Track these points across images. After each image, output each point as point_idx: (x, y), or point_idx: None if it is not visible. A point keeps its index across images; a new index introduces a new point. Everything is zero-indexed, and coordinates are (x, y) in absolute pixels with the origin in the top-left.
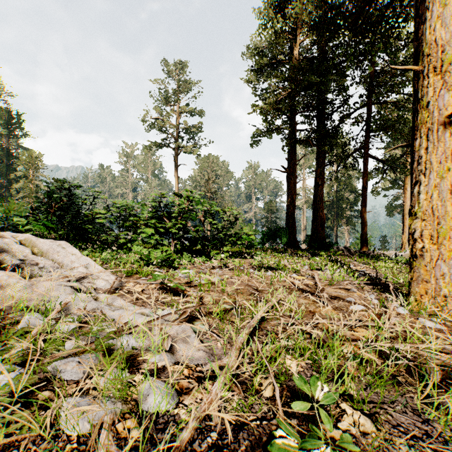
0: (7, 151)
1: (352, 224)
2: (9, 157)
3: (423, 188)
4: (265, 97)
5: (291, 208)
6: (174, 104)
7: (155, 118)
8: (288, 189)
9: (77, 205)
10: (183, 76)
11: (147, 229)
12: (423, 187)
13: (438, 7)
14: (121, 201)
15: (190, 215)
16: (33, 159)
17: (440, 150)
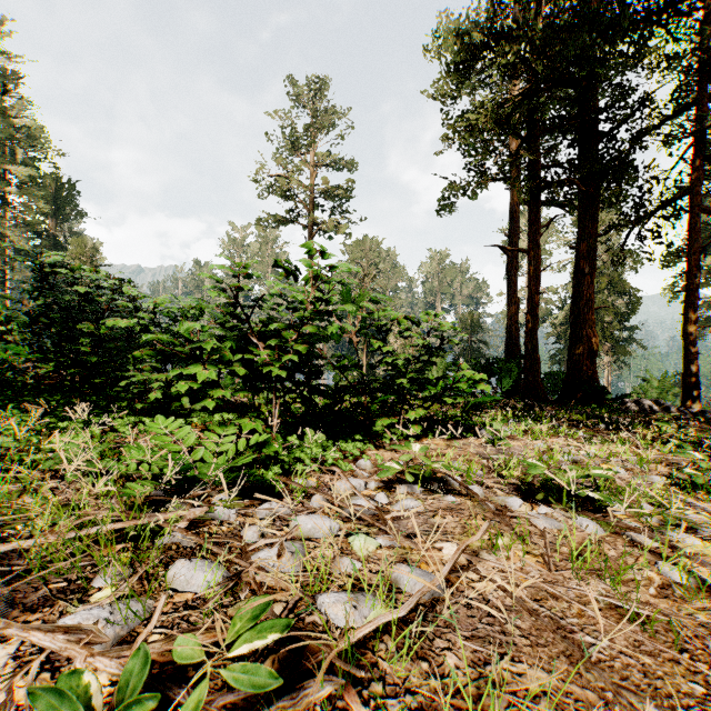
0: (54, 240)
1: (624, 353)
2: (57, 250)
3: None
4: (467, 121)
5: (529, 321)
6: (307, 150)
7: (275, 175)
8: (510, 289)
9: (70, 311)
10: (321, 102)
11: (197, 367)
12: None
13: None
14: (158, 298)
15: (322, 327)
16: (88, 250)
17: None
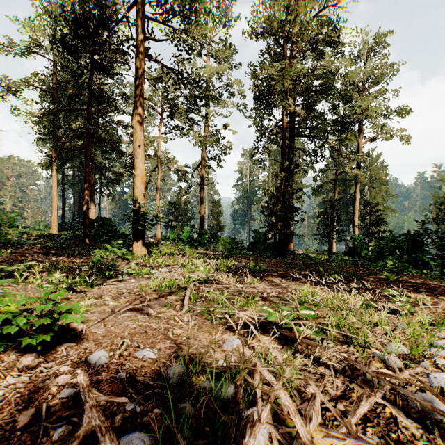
0: None
1: None
2: None
3: (52, 215)
4: None
5: (62, 213)
6: None
7: None
8: (75, 200)
9: None
10: None
11: None
12: (52, 215)
13: (54, 189)
14: None
15: None
16: None
17: (54, 210)
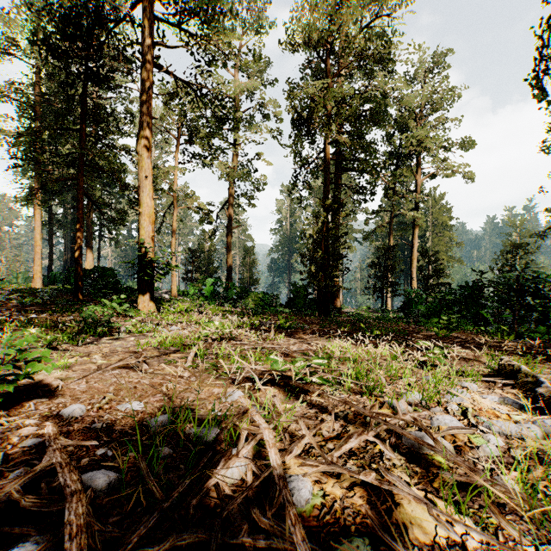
0: None
1: None
2: None
3: (35, 264)
4: None
5: (49, 262)
6: None
7: None
8: (66, 245)
9: None
10: None
11: None
12: (35, 264)
13: (37, 230)
14: None
15: None
16: None
17: (37, 257)
